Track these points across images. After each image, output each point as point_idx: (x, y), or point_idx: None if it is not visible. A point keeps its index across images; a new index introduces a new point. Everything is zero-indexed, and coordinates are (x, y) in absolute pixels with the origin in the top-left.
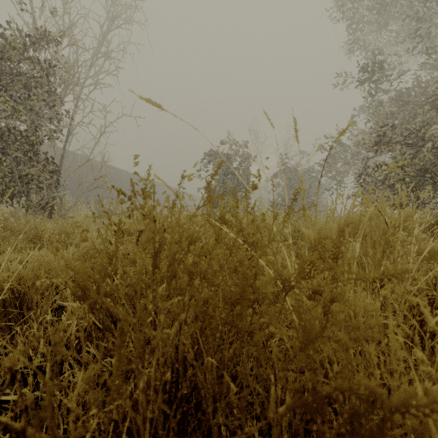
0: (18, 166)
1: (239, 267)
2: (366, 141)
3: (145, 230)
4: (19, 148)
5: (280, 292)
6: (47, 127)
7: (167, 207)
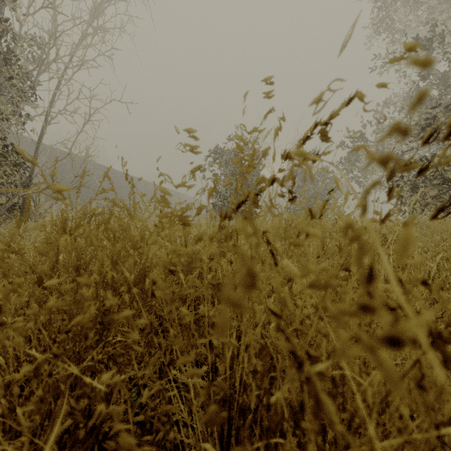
0: None
1: None
2: None
3: None
4: None
5: None
6: (4, 106)
7: None
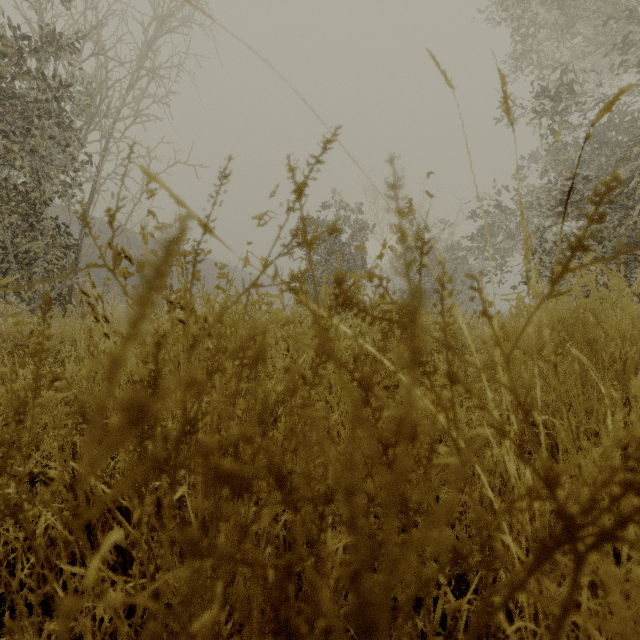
0: (14, 239)
1: (394, 445)
2: (542, 202)
3: (171, 332)
4: (16, 211)
5: (553, 548)
6: (58, 179)
7: (220, 287)
